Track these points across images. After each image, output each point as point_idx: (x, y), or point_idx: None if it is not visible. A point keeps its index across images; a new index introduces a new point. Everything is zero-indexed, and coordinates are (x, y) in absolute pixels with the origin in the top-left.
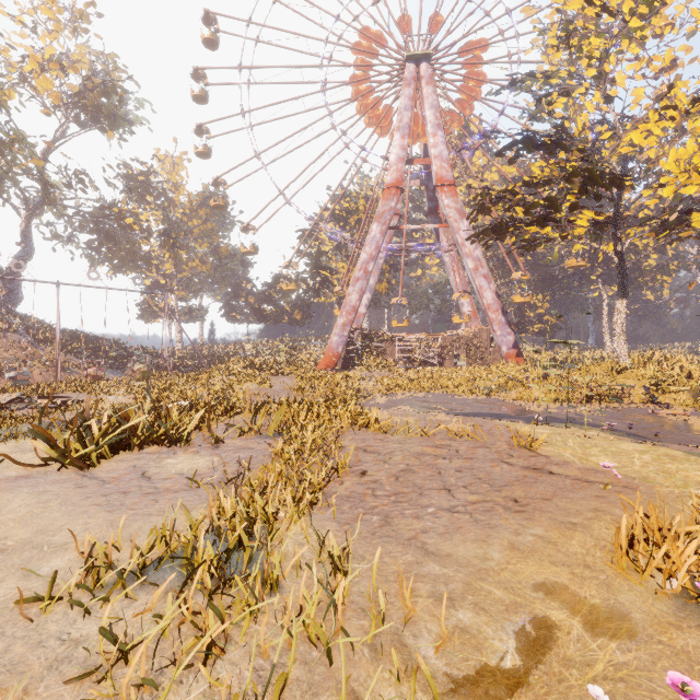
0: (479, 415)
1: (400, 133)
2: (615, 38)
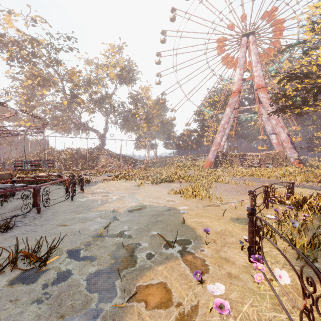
0: None
1: (239, 68)
2: None
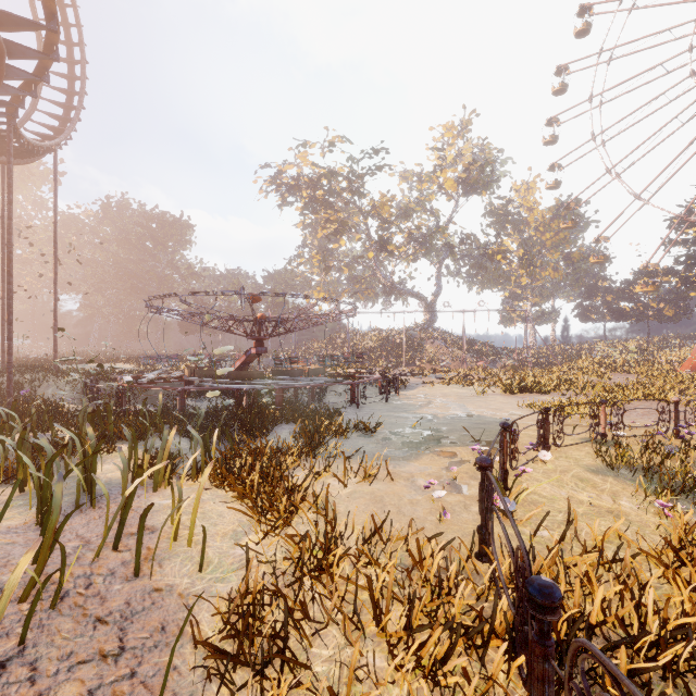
0: None
1: None
2: None
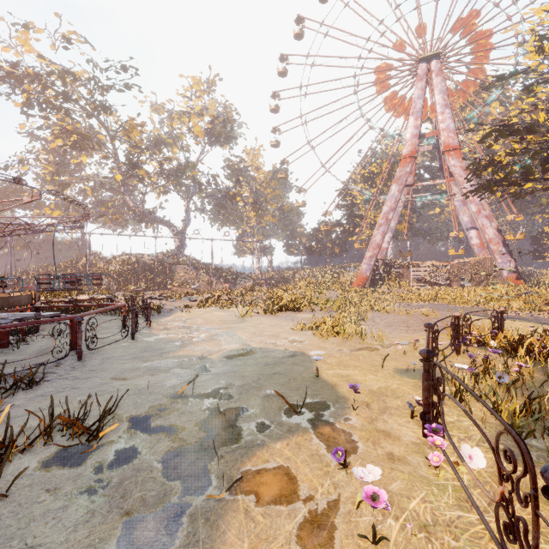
0: None
1: (414, 117)
2: None
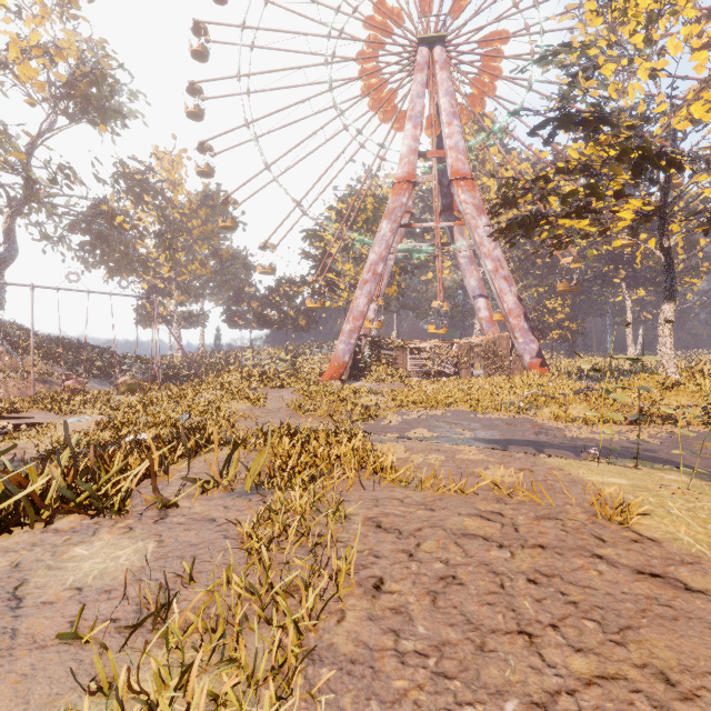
0: (513, 443)
1: (412, 123)
2: None
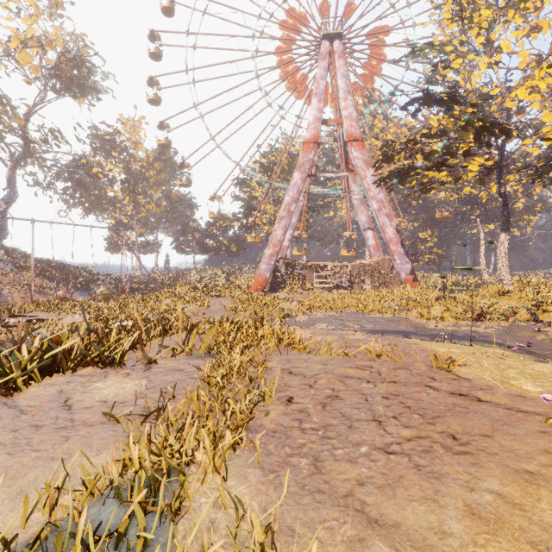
0: (388, 332)
1: (317, 98)
2: (501, 11)
